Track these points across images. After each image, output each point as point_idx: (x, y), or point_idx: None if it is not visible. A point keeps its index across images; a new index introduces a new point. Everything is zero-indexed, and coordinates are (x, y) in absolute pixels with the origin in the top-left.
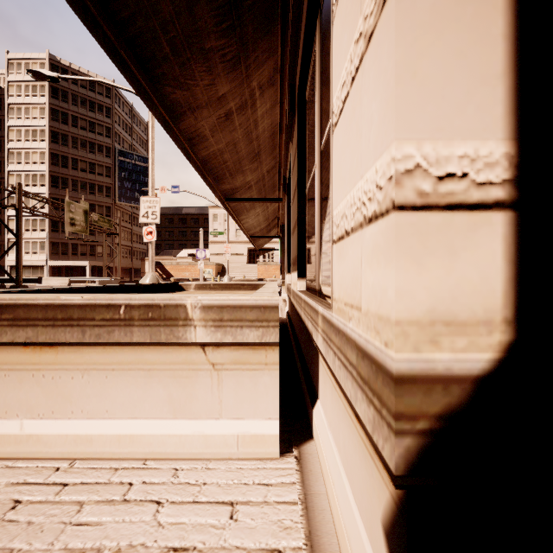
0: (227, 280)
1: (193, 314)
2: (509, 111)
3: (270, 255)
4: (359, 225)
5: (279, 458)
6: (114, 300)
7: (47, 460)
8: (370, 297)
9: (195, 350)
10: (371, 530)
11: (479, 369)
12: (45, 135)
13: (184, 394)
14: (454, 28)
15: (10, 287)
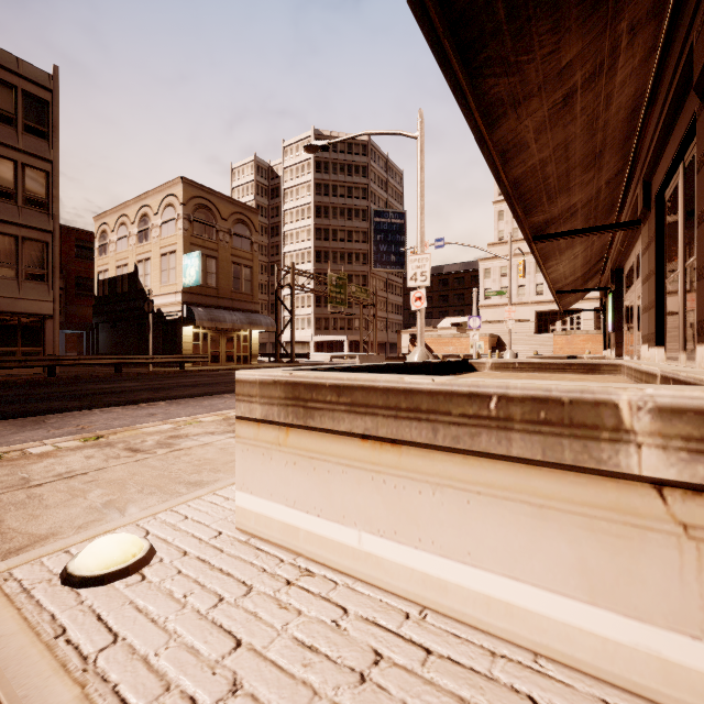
0: (510, 357)
1: (632, 422)
2: None
3: (573, 319)
4: None
5: None
6: (480, 387)
7: (389, 593)
8: None
9: (639, 489)
10: None
11: None
12: (311, 211)
13: (612, 566)
14: None
15: (287, 362)
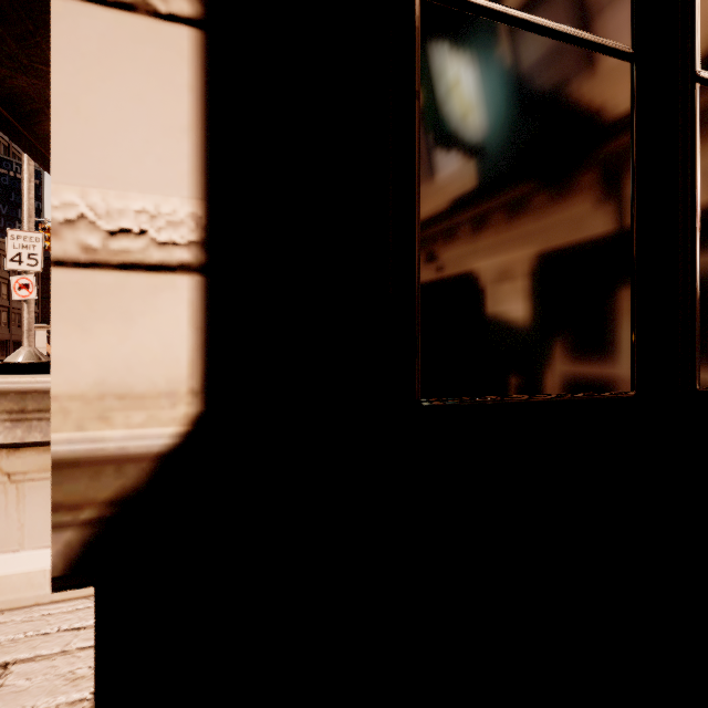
0: None
1: None
2: (196, 168)
3: None
4: None
5: None
6: None
7: None
8: None
9: None
10: None
11: (160, 445)
12: None
13: None
14: (130, 68)
15: None
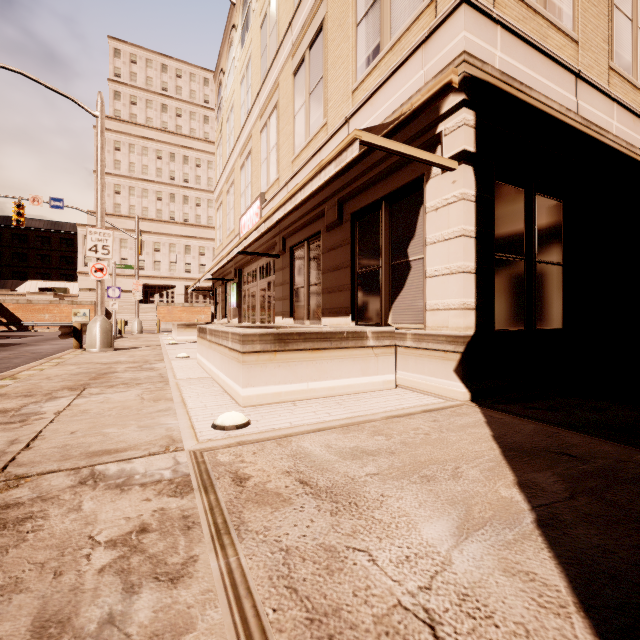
0: (138, 324)
1: (369, 335)
2: (475, 294)
3: (169, 293)
4: (447, 309)
5: (395, 388)
6: (342, 330)
7: (318, 398)
8: (453, 324)
9: (370, 349)
10: (448, 377)
11: (472, 335)
12: None
13: (366, 367)
14: (469, 281)
15: None
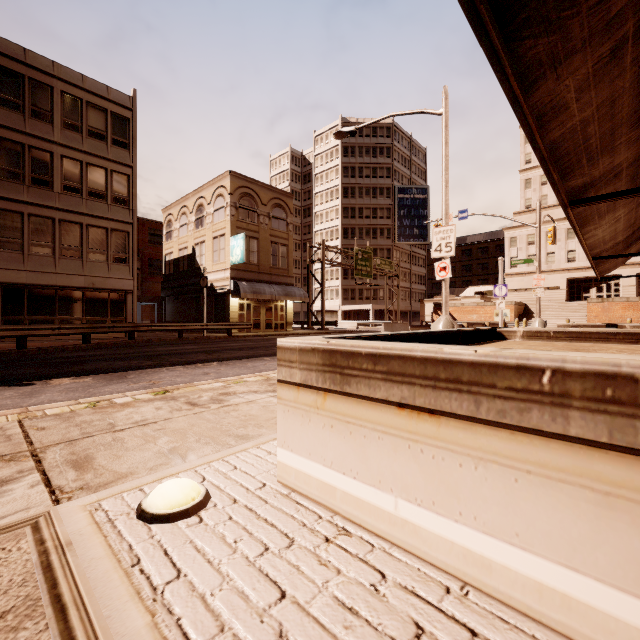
0: (538, 325)
1: None
2: None
3: (610, 286)
4: None
5: None
6: (530, 359)
7: (427, 563)
8: None
9: None
10: None
11: None
12: (339, 193)
13: None
14: None
15: (317, 329)
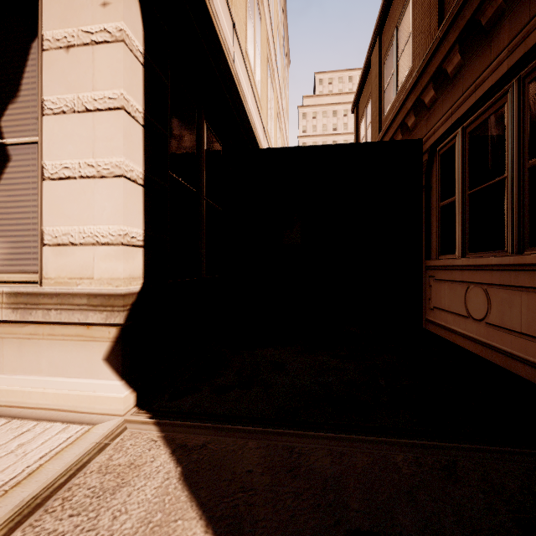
0: None
1: None
2: (143, 222)
3: None
4: (91, 243)
5: None
6: None
7: None
8: (103, 273)
9: None
10: (93, 371)
11: (138, 290)
12: None
13: None
14: (134, 196)
15: None
